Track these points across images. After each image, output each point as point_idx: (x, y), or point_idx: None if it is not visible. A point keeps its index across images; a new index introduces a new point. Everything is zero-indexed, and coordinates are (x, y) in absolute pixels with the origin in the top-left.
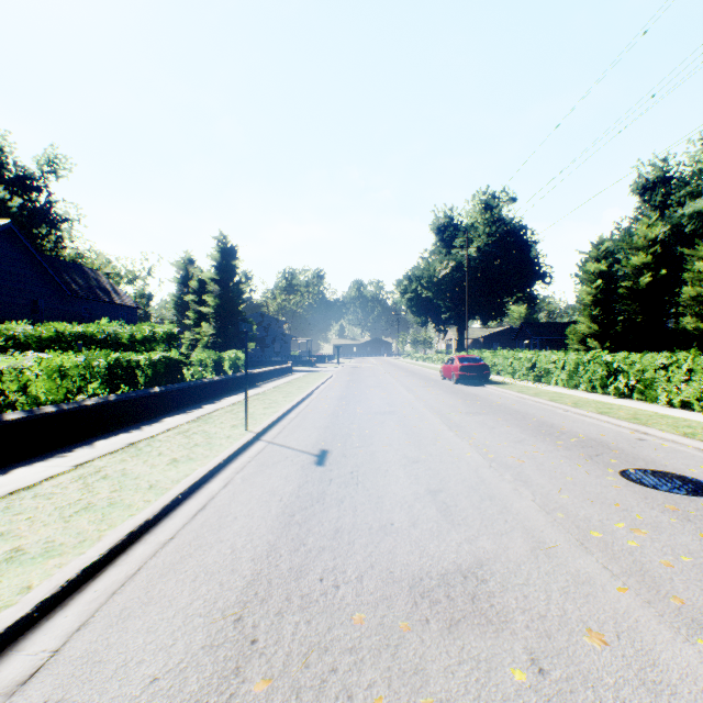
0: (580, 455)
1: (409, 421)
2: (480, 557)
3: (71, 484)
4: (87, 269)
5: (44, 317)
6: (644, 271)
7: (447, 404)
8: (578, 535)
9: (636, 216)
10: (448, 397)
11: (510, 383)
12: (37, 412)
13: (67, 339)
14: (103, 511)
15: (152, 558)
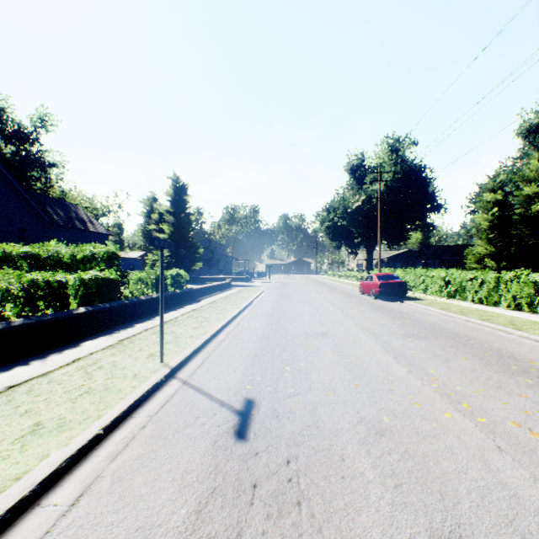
0: None
1: (346, 347)
2: None
3: None
4: (68, 204)
5: (28, 242)
6: (535, 200)
7: (378, 323)
8: None
9: (520, 156)
10: (375, 314)
11: (426, 299)
12: None
13: (13, 259)
14: None
15: None
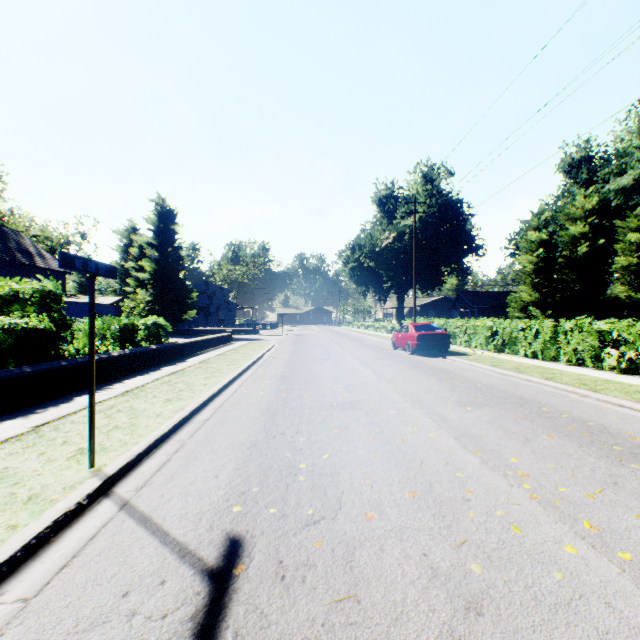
0: None
1: (386, 424)
2: None
3: None
4: (6, 230)
5: None
6: (581, 241)
7: (422, 387)
8: None
9: (562, 193)
10: (415, 373)
11: (471, 354)
12: None
13: None
14: None
15: None
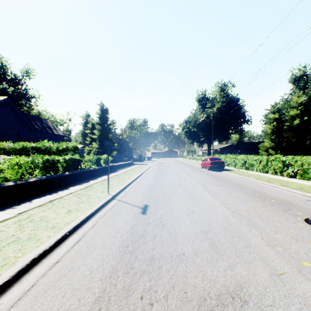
0: (279, 209)
1: (188, 189)
2: (239, 281)
3: (12, 225)
4: (42, 119)
5: (22, 140)
6: (296, 118)
7: (205, 180)
8: (295, 264)
9: (291, 93)
10: (205, 177)
11: (234, 170)
12: (3, 185)
13: (28, 150)
14: (22, 243)
15: (42, 277)
